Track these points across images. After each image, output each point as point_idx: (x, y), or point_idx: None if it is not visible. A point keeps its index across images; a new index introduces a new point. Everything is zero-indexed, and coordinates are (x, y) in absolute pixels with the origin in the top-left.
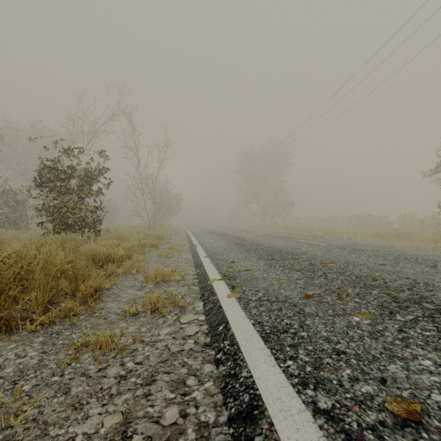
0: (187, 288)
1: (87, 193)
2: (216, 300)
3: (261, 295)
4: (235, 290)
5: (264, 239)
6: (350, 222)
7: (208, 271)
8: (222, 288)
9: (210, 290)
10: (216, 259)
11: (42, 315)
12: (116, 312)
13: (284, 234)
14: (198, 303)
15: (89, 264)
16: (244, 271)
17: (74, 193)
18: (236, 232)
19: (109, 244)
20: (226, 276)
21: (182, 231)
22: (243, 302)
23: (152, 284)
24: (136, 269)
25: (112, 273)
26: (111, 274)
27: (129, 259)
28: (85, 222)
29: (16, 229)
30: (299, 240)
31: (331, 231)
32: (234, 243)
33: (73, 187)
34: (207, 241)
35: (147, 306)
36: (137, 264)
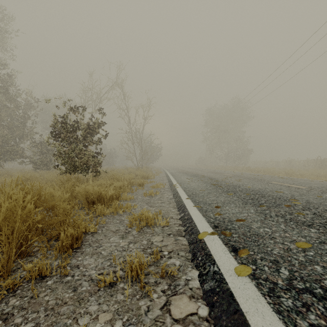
0: (173, 239)
1: (89, 142)
2: (219, 276)
3: (287, 274)
4: (239, 256)
5: (236, 180)
6: (307, 164)
7: (194, 217)
8: (220, 249)
9: (204, 250)
10: (197, 201)
11: (2, 280)
12: (91, 276)
13: (251, 175)
14: (191, 271)
15: (83, 202)
16: (236, 221)
17: (79, 142)
18: (206, 173)
19: (103, 184)
20: (217, 228)
21: (162, 172)
22: (266, 289)
23: (136, 230)
24: (122, 209)
25: (101, 212)
26: (101, 213)
27: (118, 198)
28: (88, 165)
29: (47, 169)
30: (272, 182)
31: (293, 173)
32: (210, 184)
33: (79, 138)
34: (184, 181)
35: (127, 271)
36: (125, 203)
